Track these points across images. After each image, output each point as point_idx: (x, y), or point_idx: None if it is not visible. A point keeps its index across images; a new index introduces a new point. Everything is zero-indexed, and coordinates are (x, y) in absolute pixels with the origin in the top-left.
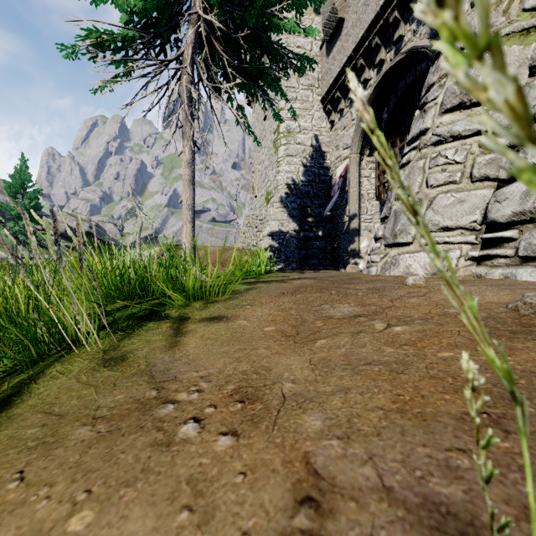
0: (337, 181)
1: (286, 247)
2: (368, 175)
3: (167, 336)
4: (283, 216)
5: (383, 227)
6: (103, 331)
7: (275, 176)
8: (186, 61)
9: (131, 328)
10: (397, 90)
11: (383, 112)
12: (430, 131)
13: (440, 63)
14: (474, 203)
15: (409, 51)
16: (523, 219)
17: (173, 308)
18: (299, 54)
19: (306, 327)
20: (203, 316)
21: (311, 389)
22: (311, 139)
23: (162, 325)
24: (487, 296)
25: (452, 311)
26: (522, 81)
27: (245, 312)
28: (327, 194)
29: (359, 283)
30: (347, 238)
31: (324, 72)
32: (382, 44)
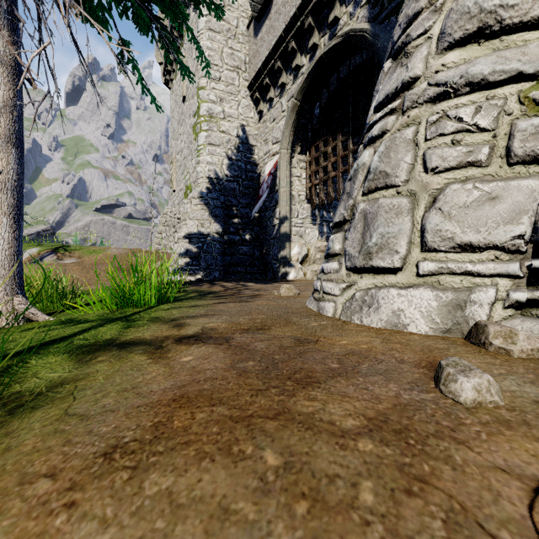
0: (266, 179)
1: (206, 252)
2: (300, 175)
3: None
4: (203, 215)
5: (341, 237)
6: None
7: (194, 167)
8: None
9: None
10: (330, 84)
11: (314, 107)
12: (423, 81)
13: None
14: (517, 202)
15: (346, 34)
16: None
17: None
18: None
19: None
20: None
21: None
22: (237, 129)
23: None
24: None
25: None
26: None
27: None
28: (255, 193)
29: (329, 378)
30: (277, 243)
31: (252, 54)
32: (315, 27)
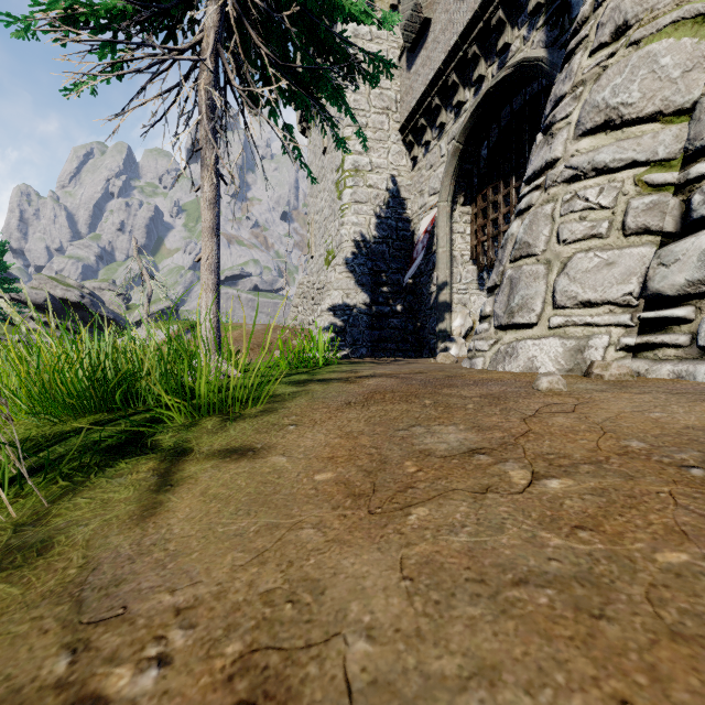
0: (422, 238)
1: (352, 326)
2: (463, 231)
3: (142, 490)
4: (349, 284)
5: (492, 300)
6: (35, 477)
7: (338, 229)
8: (206, 53)
9: (86, 472)
10: (500, 118)
11: (481, 147)
12: (562, 163)
13: (573, 65)
14: (628, 266)
15: (519, 64)
16: (702, 291)
17: (169, 430)
18: (371, 53)
19: (389, 475)
20: (216, 446)
21: (411, 665)
22: (386, 181)
23: (142, 465)
24: (677, 415)
25: (637, 447)
26: (696, 90)
27: (286, 440)
28: (408, 256)
29: (465, 386)
30: (435, 314)
31: (404, 91)
32: (481, 55)
